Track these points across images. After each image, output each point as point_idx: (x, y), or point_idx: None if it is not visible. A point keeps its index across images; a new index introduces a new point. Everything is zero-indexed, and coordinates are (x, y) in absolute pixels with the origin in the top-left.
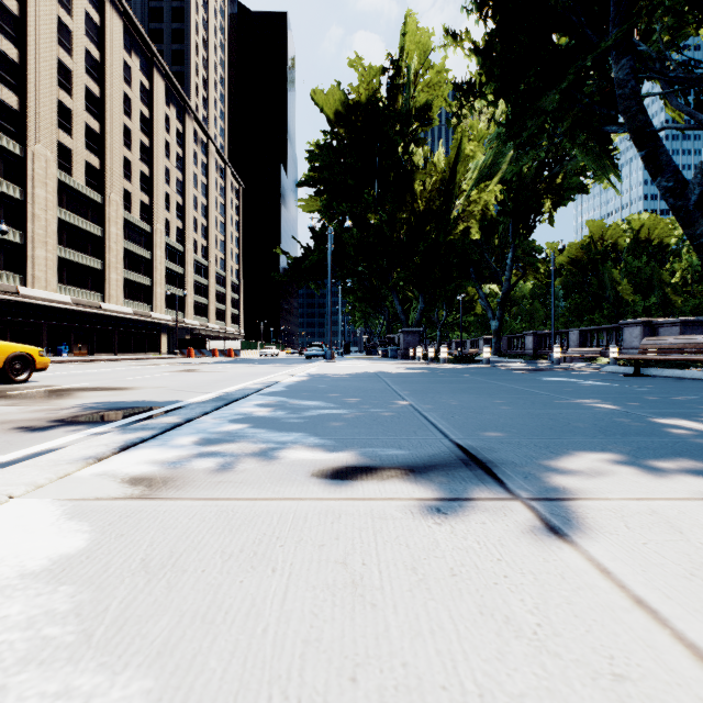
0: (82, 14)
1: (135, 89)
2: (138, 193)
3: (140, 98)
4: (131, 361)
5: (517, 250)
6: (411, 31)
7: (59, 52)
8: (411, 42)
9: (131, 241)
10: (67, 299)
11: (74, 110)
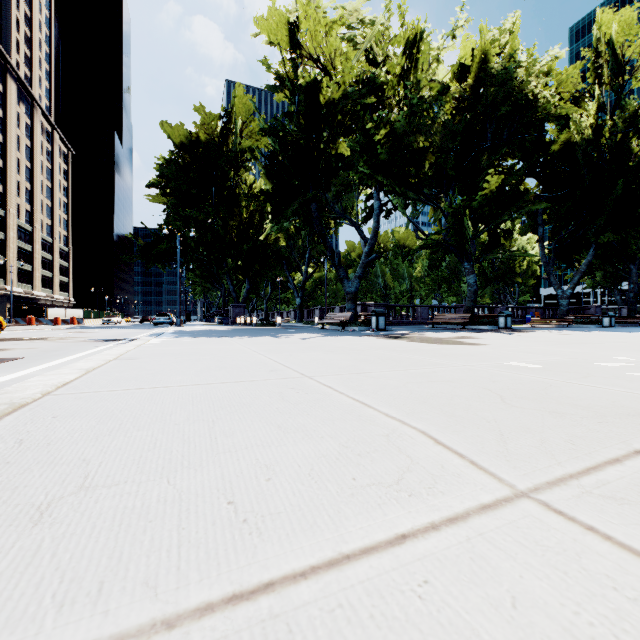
0: None
1: None
2: None
3: None
4: None
5: (314, 252)
6: (239, 96)
7: None
8: (239, 103)
9: None
10: None
11: None
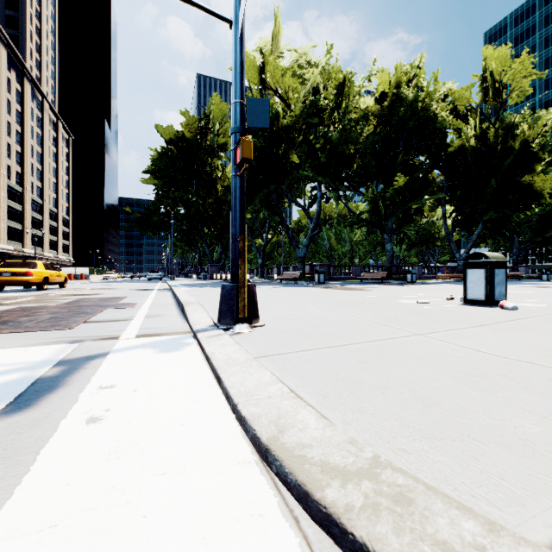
0: None
1: None
2: None
3: None
4: None
5: (272, 222)
6: (215, 103)
7: None
8: (215, 108)
9: None
10: None
11: None
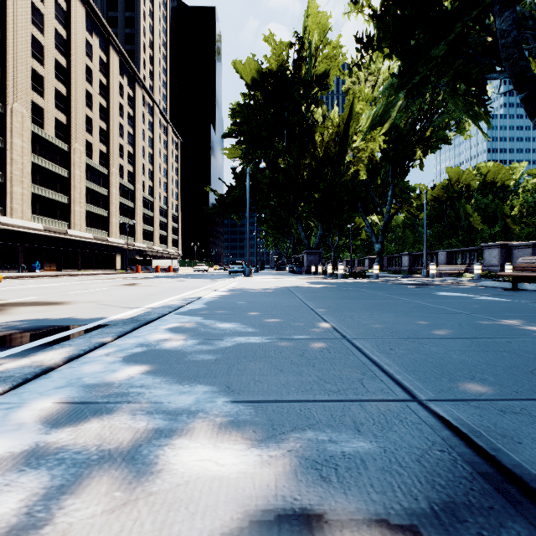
0: (52, 1)
1: (95, 62)
2: (98, 144)
3: (99, 69)
4: (88, 276)
5: (395, 189)
6: (312, 14)
7: (33, 30)
8: (312, 22)
9: (92, 181)
10: (39, 226)
11: (45, 77)
